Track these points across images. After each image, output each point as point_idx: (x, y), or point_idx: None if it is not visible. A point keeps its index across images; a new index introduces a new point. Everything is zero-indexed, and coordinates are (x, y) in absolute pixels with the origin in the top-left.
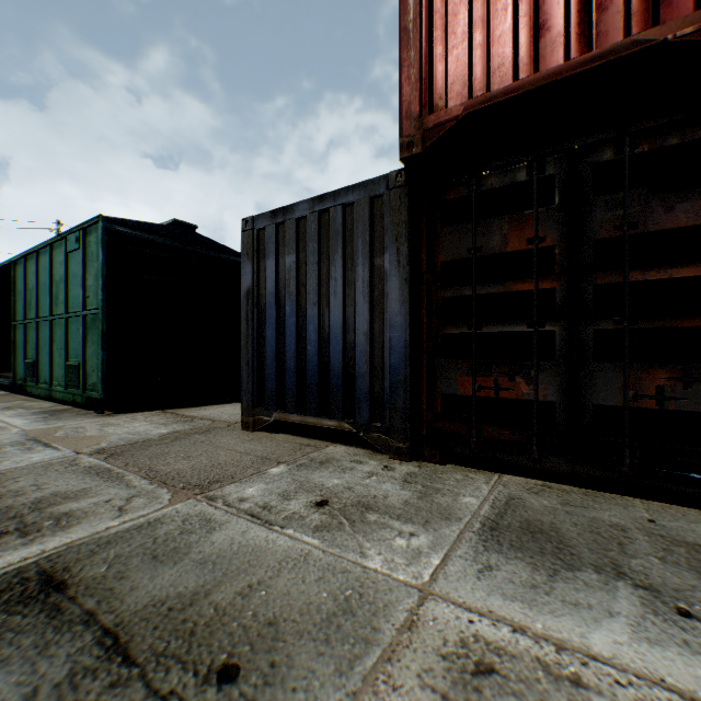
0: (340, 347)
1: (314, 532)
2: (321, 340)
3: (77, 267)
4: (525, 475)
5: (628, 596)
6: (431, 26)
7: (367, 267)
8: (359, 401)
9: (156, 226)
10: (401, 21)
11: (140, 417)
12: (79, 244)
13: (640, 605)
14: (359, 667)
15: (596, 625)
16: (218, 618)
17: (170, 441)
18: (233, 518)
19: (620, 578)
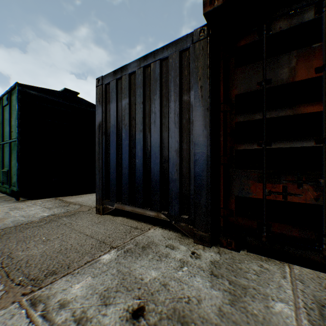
0: (158, 160)
1: None
2: (145, 155)
3: (7, 115)
4: (312, 267)
5: None
6: None
7: (177, 102)
8: (172, 199)
9: (53, 91)
10: None
11: (39, 203)
12: (8, 101)
13: None
14: None
15: None
16: None
17: (44, 224)
18: None
19: None
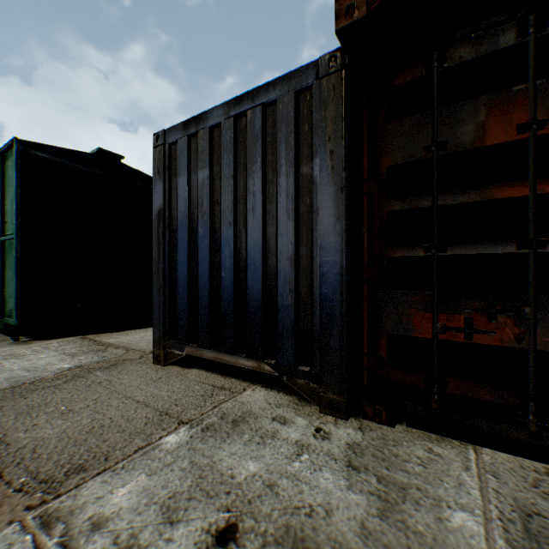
0: (259, 274)
1: None
2: (237, 265)
3: None
4: (512, 451)
5: None
6: None
7: (292, 177)
8: (282, 339)
9: (78, 153)
10: None
11: (54, 345)
12: None
13: None
14: None
15: None
16: None
17: (63, 383)
18: None
19: None
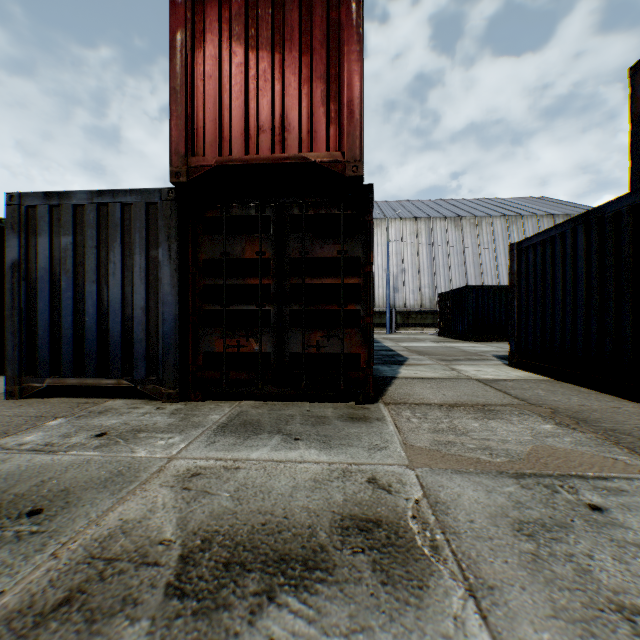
0: (119, 319)
1: (96, 449)
2: (101, 312)
3: None
4: (255, 400)
5: (277, 439)
6: (193, 95)
7: (144, 257)
8: (137, 361)
9: None
10: (171, 81)
11: None
12: None
13: (281, 441)
14: (126, 490)
15: (257, 451)
16: (21, 498)
17: None
18: (17, 455)
19: (278, 434)
